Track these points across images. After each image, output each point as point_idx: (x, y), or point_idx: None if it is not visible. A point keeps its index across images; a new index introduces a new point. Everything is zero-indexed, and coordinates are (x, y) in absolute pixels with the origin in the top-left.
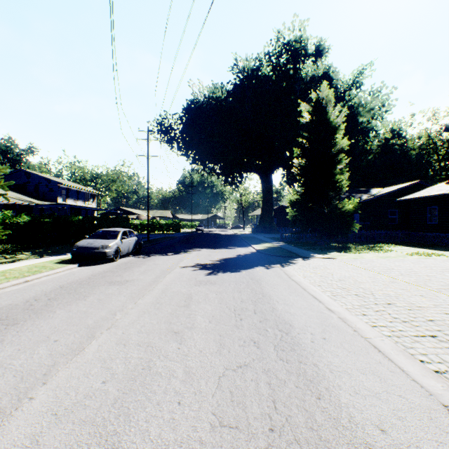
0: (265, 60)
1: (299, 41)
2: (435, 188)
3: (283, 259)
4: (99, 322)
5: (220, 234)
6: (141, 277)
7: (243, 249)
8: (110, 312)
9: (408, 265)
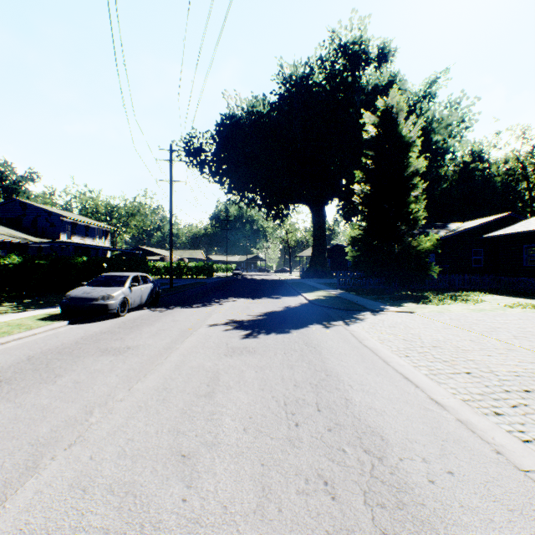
0: (317, 66)
1: (359, 43)
2: (532, 221)
3: (345, 314)
4: (58, 430)
5: (262, 279)
6: (150, 341)
7: (291, 299)
8: (84, 408)
9: (516, 322)
